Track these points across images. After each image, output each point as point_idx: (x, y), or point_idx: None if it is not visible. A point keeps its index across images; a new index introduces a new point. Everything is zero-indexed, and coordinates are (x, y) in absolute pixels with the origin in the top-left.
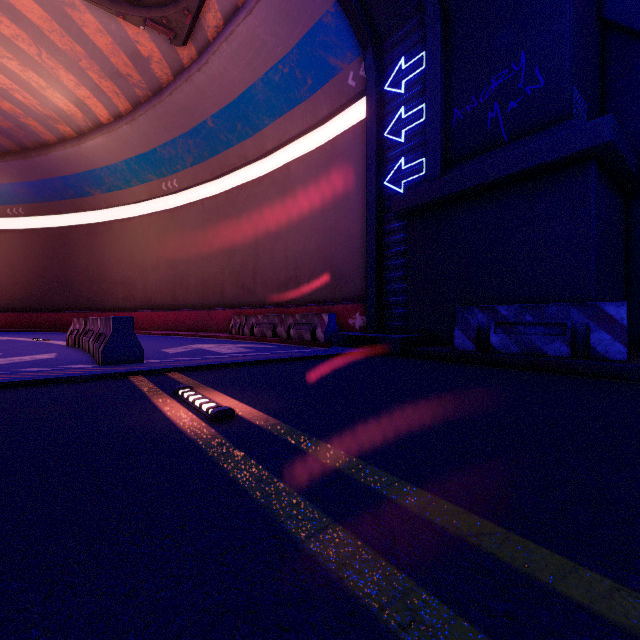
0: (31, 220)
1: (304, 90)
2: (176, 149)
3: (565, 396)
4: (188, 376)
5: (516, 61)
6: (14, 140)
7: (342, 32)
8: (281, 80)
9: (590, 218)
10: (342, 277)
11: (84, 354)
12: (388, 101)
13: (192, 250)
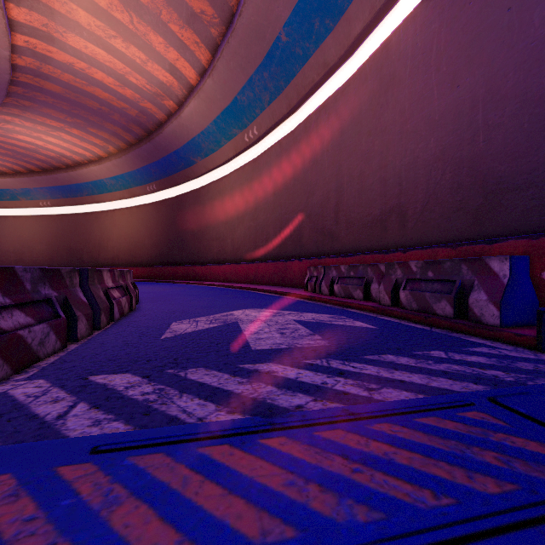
0: (161, 194)
1: None
2: (253, 90)
3: None
4: None
5: None
6: (142, 127)
7: None
8: None
9: None
10: (506, 188)
11: None
12: None
13: (271, 198)
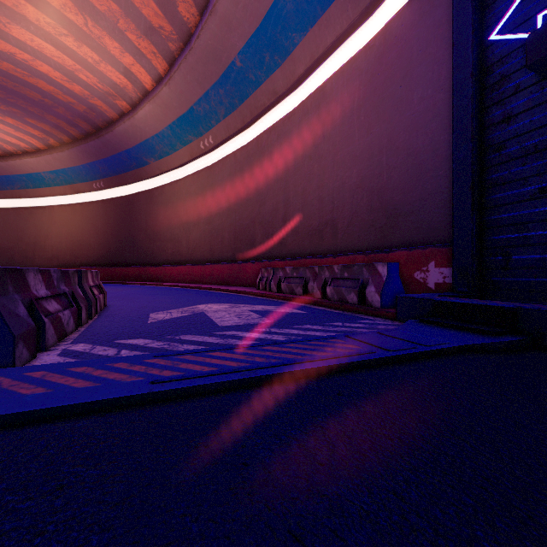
0: (109, 192)
1: None
2: (209, 103)
3: None
4: None
5: None
6: (90, 122)
7: None
8: None
9: None
10: (399, 213)
11: None
12: None
13: (226, 204)
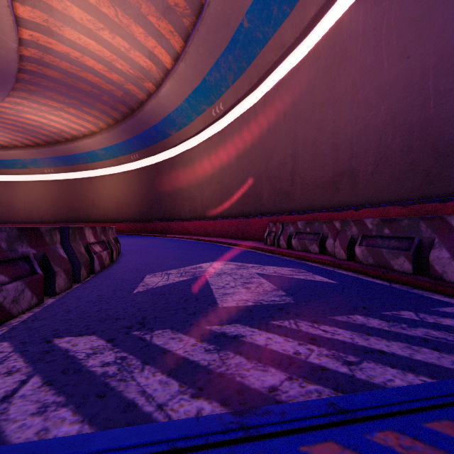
0: (143, 161)
1: None
2: (219, 71)
3: None
4: None
5: None
6: (126, 105)
7: None
8: None
9: None
10: None
11: None
12: None
13: (234, 164)
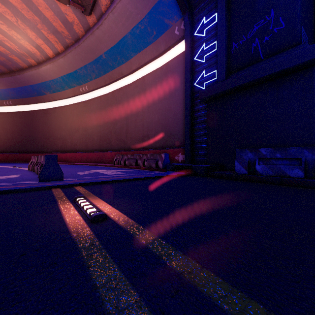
0: (15, 107)
1: (152, 37)
2: (87, 70)
3: (314, 203)
4: (85, 188)
5: (268, 14)
6: (6, 67)
7: (172, 5)
8: (140, 32)
9: (313, 99)
10: (171, 134)
11: (34, 175)
12: (196, 41)
13: (95, 122)
